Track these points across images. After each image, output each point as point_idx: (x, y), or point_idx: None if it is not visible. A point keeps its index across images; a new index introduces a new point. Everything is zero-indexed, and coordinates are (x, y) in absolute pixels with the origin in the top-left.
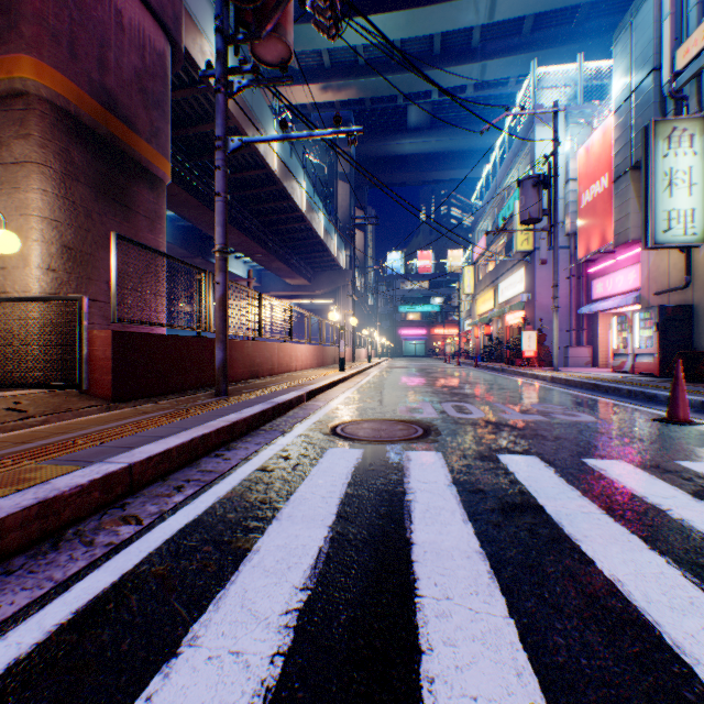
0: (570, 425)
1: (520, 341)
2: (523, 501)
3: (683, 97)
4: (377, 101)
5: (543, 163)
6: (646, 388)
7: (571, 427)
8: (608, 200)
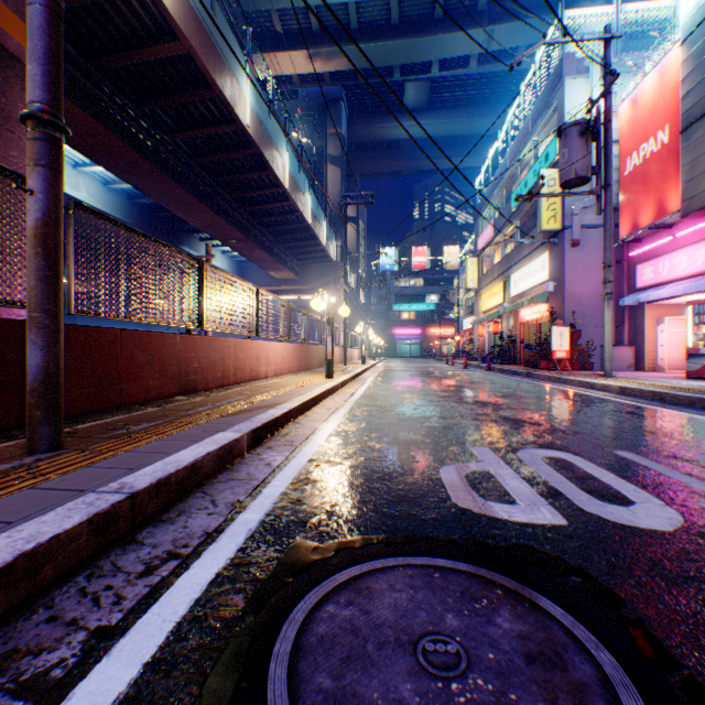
0: None
1: (550, 339)
2: None
3: None
4: (371, 76)
5: (589, 109)
6: None
7: None
8: (670, 159)
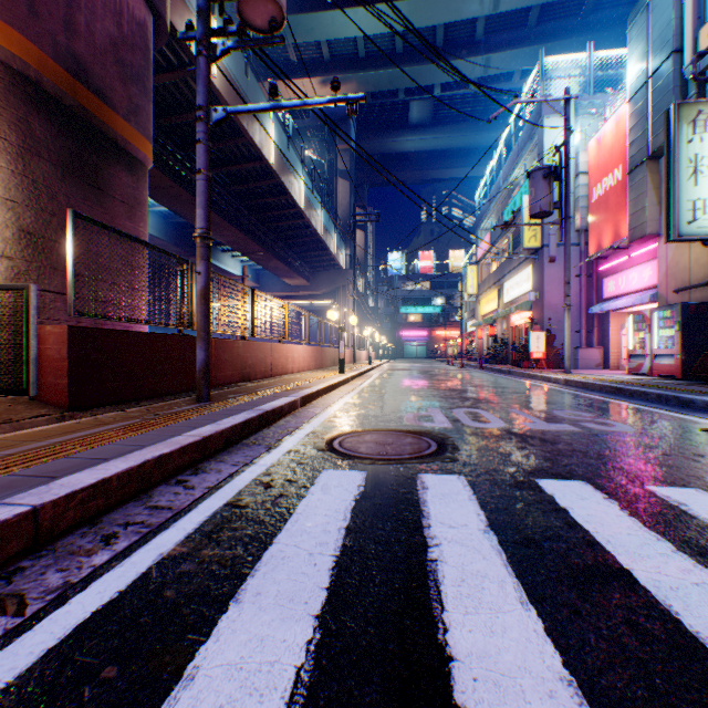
0: (608, 437)
1: (528, 342)
2: (597, 560)
3: (707, 79)
4: (378, 97)
5: (554, 154)
6: (678, 392)
7: (611, 440)
8: (622, 193)
